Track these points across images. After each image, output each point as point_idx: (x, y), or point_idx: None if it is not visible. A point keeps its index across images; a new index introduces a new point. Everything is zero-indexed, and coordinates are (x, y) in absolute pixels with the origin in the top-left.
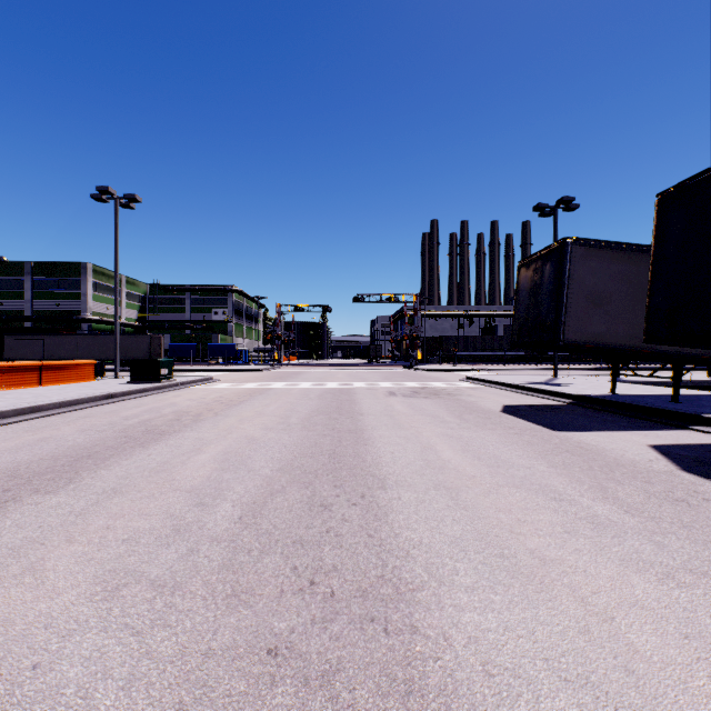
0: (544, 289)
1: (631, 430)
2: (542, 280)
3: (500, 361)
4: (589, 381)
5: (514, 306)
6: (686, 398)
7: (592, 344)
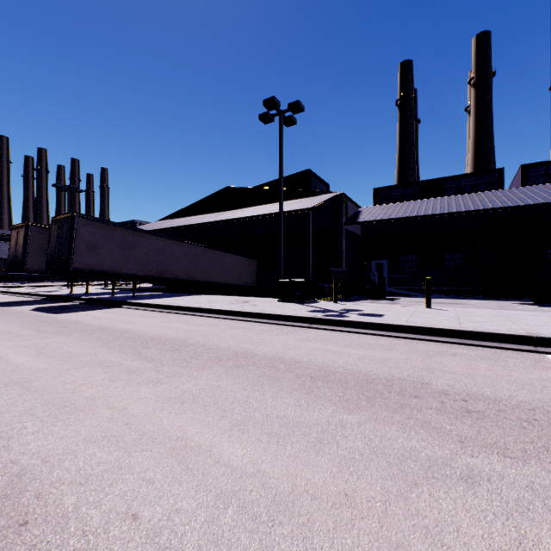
0: (20, 243)
1: (45, 304)
2: (20, 239)
3: (60, 280)
4: (82, 289)
5: (9, 249)
6: (99, 293)
7: (43, 271)
